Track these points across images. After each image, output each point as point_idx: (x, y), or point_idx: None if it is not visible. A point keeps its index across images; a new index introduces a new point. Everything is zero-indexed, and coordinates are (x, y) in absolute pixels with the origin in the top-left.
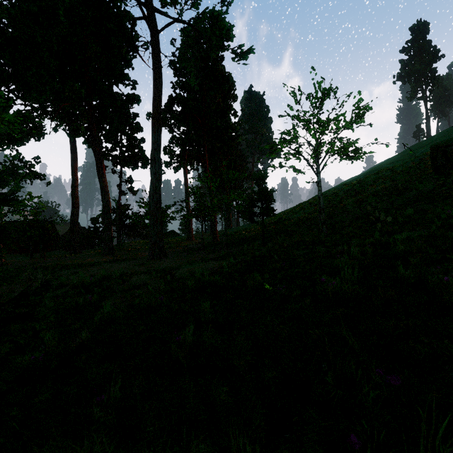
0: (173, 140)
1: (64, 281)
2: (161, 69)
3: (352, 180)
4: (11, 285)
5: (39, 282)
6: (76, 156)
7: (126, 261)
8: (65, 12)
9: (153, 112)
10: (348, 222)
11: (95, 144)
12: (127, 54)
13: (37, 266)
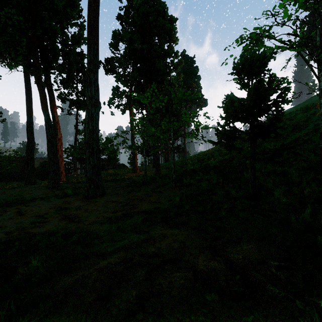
0: (117, 77)
1: None
2: None
3: None
4: None
5: None
6: (30, 96)
7: (61, 198)
8: None
9: (89, 27)
10: None
11: (38, 77)
12: None
13: None
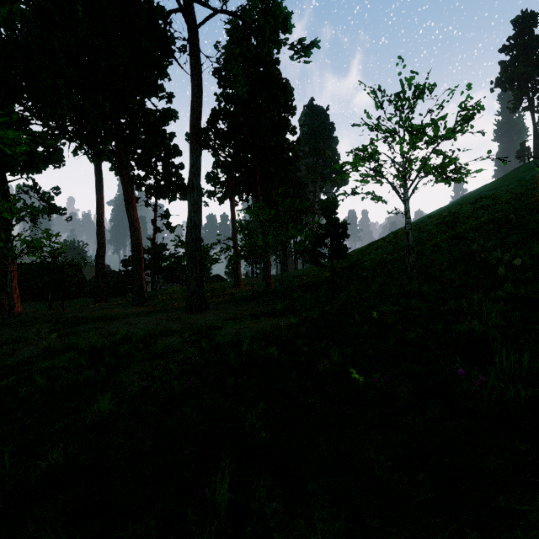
0: (216, 164)
1: (75, 342)
2: (200, 72)
3: (442, 212)
4: (16, 344)
5: (44, 342)
6: (101, 186)
7: (158, 314)
8: (84, 6)
9: (192, 128)
10: (445, 265)
11: (122, 169)
12: (162, 61)
13: (52, 319)
